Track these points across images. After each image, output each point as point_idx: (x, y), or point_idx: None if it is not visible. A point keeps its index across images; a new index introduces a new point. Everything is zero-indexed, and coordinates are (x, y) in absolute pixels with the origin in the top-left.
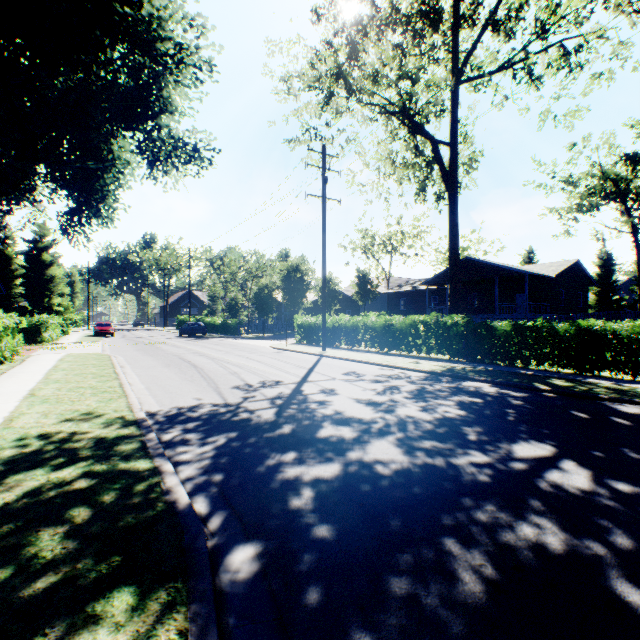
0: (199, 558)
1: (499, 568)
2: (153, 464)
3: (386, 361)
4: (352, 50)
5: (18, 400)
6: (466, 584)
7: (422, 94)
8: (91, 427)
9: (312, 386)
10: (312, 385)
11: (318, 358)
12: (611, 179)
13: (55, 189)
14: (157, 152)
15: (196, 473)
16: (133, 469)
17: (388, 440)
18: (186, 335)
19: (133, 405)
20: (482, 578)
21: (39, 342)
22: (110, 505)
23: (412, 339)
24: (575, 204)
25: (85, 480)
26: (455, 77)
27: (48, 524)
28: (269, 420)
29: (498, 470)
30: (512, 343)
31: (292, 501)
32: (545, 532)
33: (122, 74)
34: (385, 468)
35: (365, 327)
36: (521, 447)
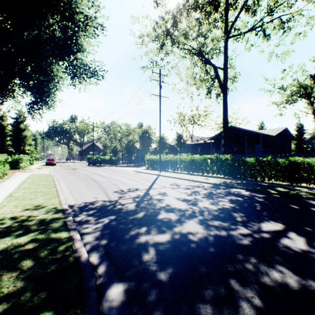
0: (91, 293)
1: (262, 299)
2: (69, 234)
3: (191, 178)
4: (174, 21)
5: (3, 198)
6: (244, 310)
7: (209, 44)
8: (39, 213)
9: (154, 191)
10: (154, 190)
11: (157, 176)
12: (303, 87)
13: (24, 91)
14: (75, 72)
15: (92, 239)
16: (58, 237)
17: (195, 220)
18: (91, 165)
19: (62, 201)
20: (253, 305)
21: (18, 168)
22: (44, 259)
23: (204, 167)
24: (285, 100)
25: (32, 244)
26: (226, 35)
27: (8, 271)
28: (132, 209)
29: (255, 238)
30: (255, 169)
31: (144, 256)
32: (285, 276)
33: (57, 32)
34: (194, 236)
35: (180, 161)
36: (265, 224)
